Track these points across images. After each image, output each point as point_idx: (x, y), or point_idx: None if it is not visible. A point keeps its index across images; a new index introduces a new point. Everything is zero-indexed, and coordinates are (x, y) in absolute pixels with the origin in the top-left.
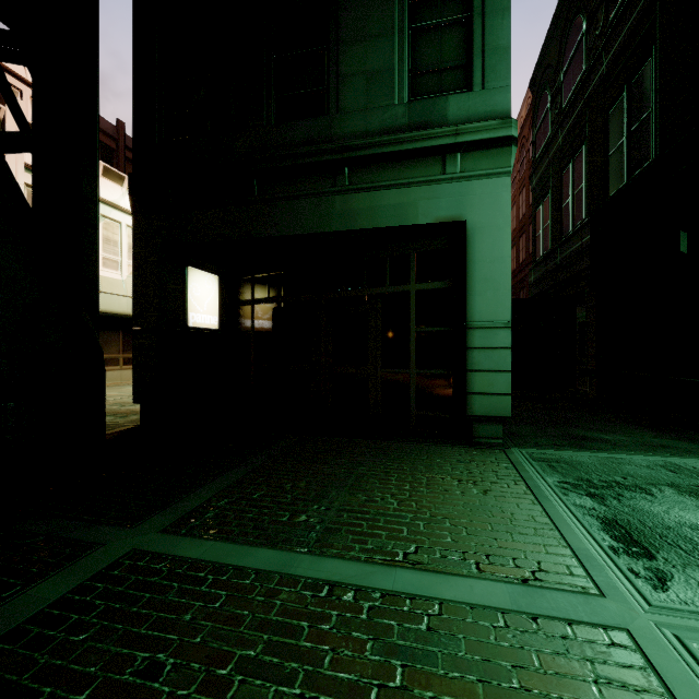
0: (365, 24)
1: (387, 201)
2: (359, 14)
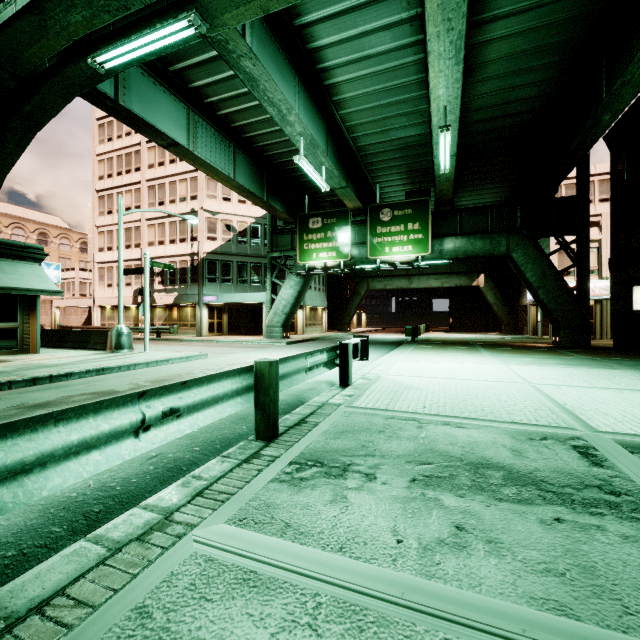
0: None
1: None
2: None
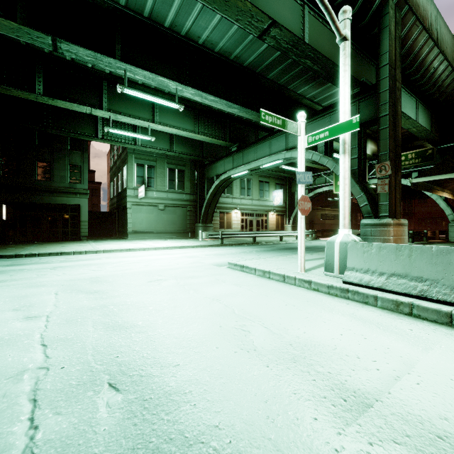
0: (60, 167)
1: (65, 199)
2: (59, 165)
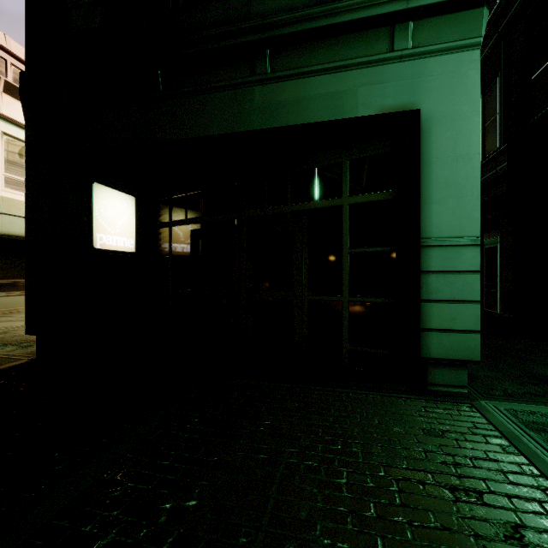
0: None
1: (318, 90)
2: None
